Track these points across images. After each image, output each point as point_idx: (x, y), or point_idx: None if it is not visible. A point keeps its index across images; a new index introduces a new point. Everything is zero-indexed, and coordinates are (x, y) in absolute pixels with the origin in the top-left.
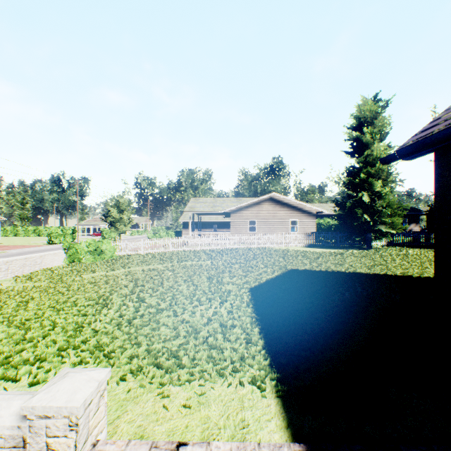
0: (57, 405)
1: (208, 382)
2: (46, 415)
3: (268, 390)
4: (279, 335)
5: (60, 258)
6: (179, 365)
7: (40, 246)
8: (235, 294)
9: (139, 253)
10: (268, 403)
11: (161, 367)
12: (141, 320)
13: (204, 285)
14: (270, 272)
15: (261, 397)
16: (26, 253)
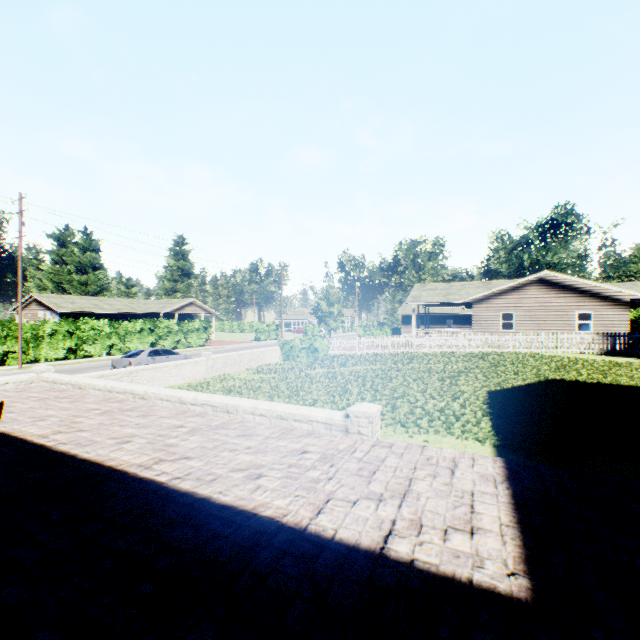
0: (363, 411)
1: (440, 436)
2: (357, 416)
3: (487, 444)
4: (508, 423)
5: (277, 354)
6: (417, 427)
7: (249, 343)
8: (469, 394)
9: (353, 353)
10: (485, 448)
11: (404, 426)
12: (380, 402)
13: (434, 384)
14: (520, 379)
15: (480, 446)
16: (240, 349)
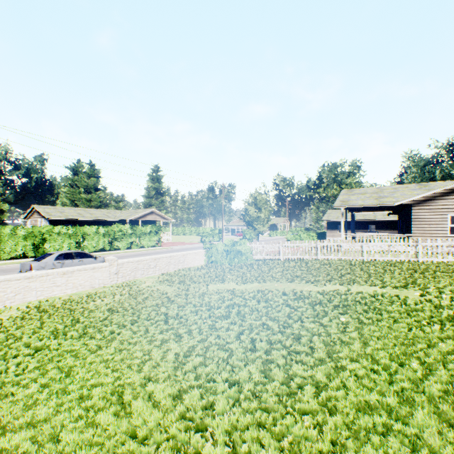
0: None
1: None
2: None
3: None
4: None
5: (200, 257)
6: None
7: (194, 244)
8: None
9: (277, 258)
10: None
11: None
12: None
13: None
14: None
15: None
16: (182, 249)
